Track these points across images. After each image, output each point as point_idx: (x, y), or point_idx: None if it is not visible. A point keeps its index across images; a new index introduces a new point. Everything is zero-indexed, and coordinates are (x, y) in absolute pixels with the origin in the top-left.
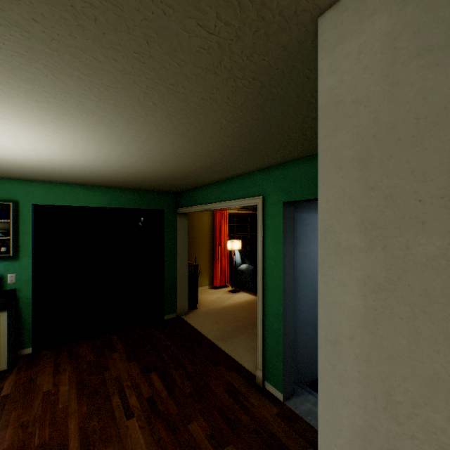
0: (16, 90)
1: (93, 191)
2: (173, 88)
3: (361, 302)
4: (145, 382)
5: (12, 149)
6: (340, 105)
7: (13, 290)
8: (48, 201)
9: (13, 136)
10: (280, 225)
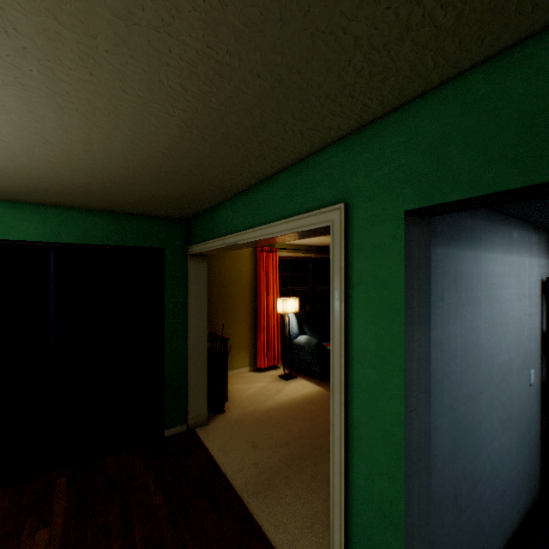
0: None
1: (24, 212)
2: None
3: None
4: None
5: None
6: None
7: None
8: None
9: None
10: (397, 274)
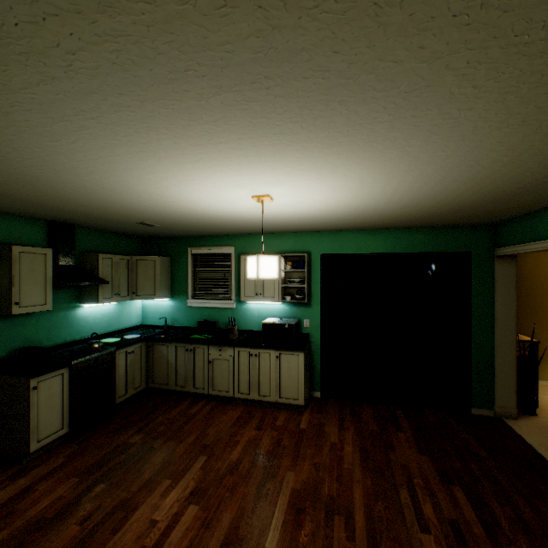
0: (314, 142)
1: (374, 235)
2: (518, 41)
3: None
4: (444, 493)
5: (307, 203)
6: None
7: (307, 333)
8: (332, 250)
9: (309, 190)
10: None
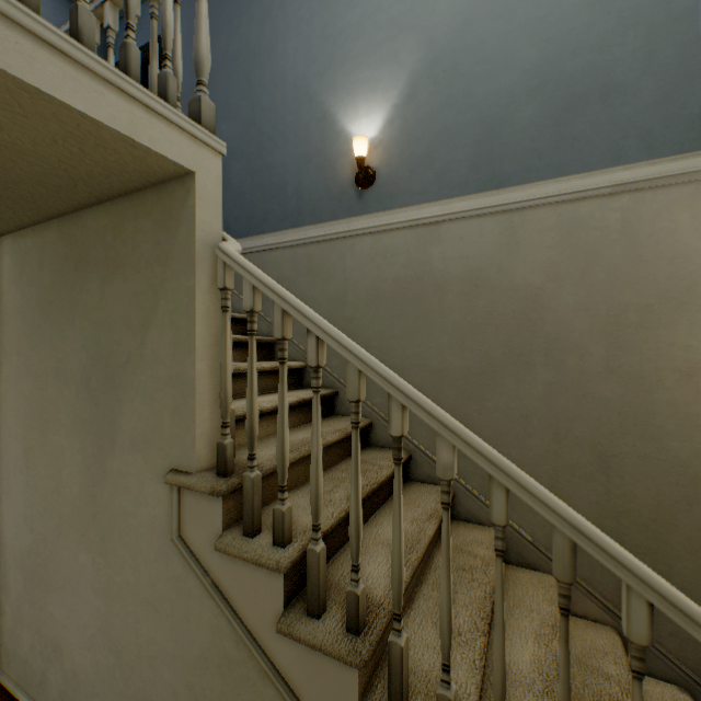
0: None
1: None
2: None
3: (5, 389)
4: None
5: None
6: (1, 291)
7: None
8: None
9: None
10: None
